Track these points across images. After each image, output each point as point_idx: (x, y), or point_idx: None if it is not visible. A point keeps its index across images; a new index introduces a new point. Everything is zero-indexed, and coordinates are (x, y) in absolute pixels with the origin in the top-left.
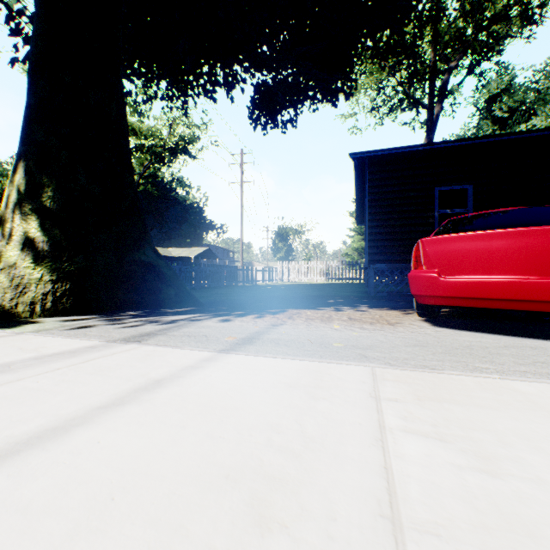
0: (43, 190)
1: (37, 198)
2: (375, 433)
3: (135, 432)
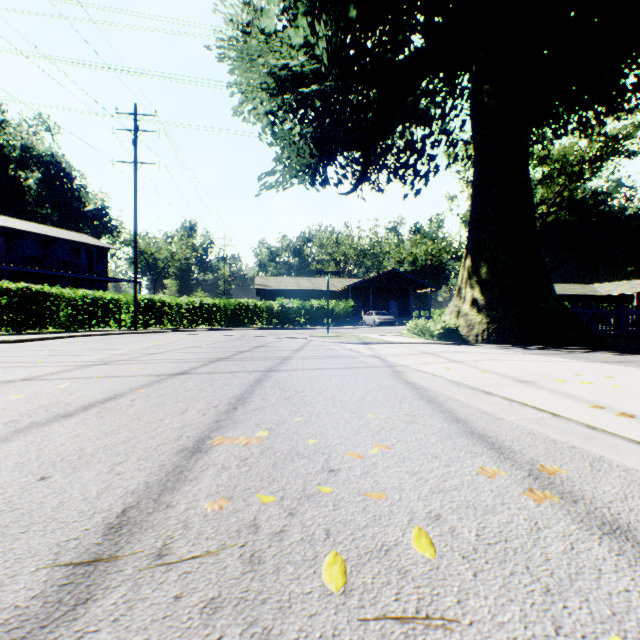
0: (480, 269)
1: (477, 274)
2: (626, 374)
3: (535, 363)
